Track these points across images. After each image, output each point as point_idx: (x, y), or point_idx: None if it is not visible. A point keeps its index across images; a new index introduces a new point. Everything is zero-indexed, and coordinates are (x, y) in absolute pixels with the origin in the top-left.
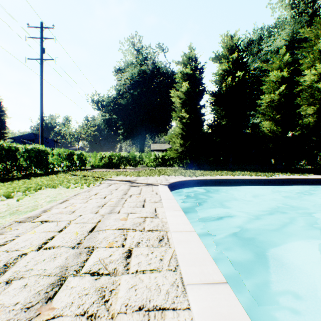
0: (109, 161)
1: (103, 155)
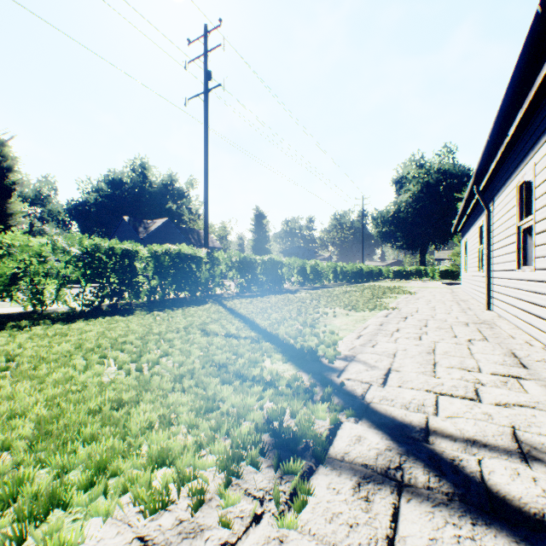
0: (398, 274)
1: (393, 269)
